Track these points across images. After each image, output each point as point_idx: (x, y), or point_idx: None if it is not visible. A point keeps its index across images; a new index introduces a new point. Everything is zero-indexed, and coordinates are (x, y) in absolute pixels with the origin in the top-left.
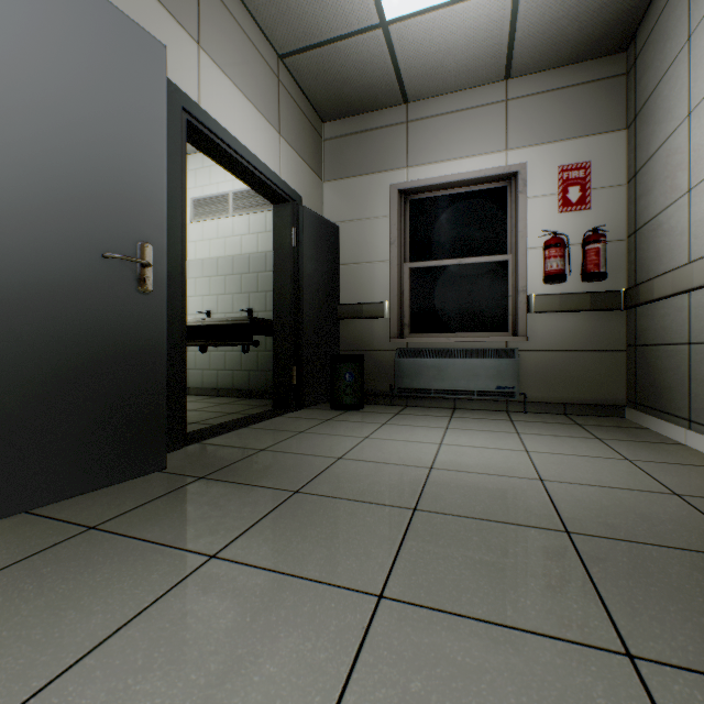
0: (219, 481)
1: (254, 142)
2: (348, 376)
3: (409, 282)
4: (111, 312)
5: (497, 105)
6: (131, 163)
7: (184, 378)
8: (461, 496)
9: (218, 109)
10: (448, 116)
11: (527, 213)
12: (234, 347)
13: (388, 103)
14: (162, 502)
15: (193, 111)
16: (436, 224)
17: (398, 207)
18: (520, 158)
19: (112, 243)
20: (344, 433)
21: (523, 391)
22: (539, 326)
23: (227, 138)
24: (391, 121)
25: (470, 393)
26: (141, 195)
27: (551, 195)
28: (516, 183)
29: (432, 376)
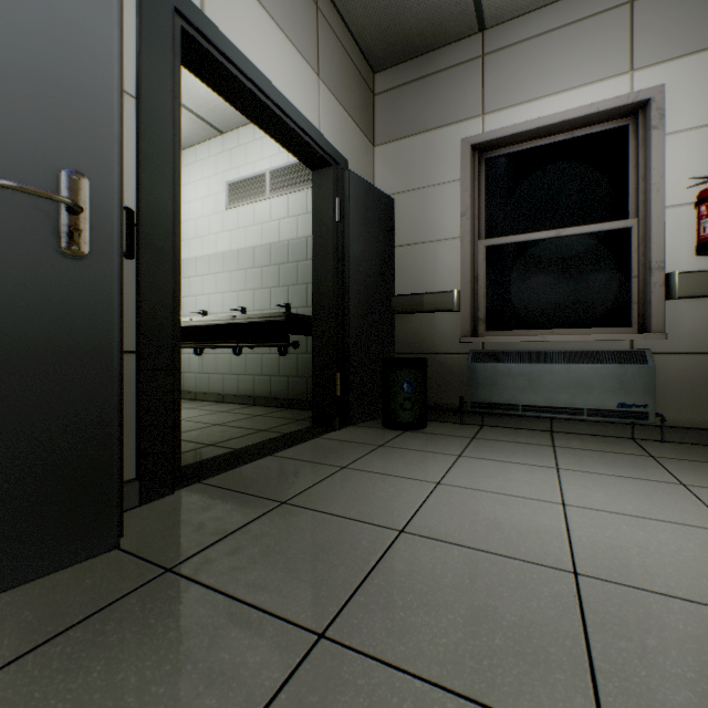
0: (192, 582)
1: (284, 80)
2: (406, 386)
3: (485, 264)
4: (2, 288)
5: (616, 10)
6: (46, 33)
7: (178, 393)
8: (701, 700)
9: (231, 25)
10: (541, 38)
11: (665, 157)
12: (272, 348)
13: (458, 34)
14: (63, 647)
15: (191, 17)
16: (522, 187)
17: (471, 167)
18: (654, 80)
19: (4, 166)
20: (405, 473)
21: (657, 410)
22: (685, 317)
23: (243, 65)
24: (460, 58)
25: (576, 411)
26: (67, 91)
27: (706, 126)
28: (646, 116)
29: (520, 387)
